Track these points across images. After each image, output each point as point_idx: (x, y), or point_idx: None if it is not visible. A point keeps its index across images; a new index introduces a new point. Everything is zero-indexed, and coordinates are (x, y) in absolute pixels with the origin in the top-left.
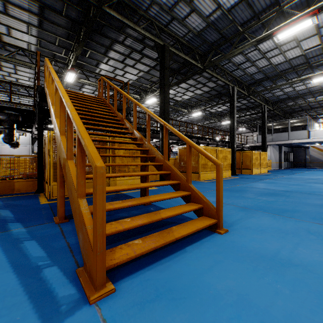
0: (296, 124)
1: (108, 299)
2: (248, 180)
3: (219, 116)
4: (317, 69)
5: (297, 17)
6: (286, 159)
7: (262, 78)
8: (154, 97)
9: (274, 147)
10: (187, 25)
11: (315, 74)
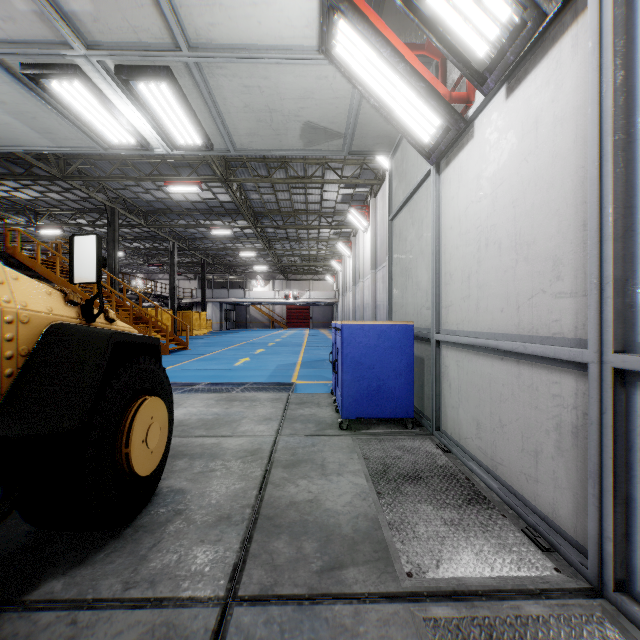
0: (237, 280)
1: (172, 354)
2: (191, 339)
3: (145, 256)
4: (243, 245)
5: (223, 225)
6: (229, 318)
7: (202, 237)
8: (59, 229)
9: (215, 305)
10: (138, 196)
11: (242, 249)
